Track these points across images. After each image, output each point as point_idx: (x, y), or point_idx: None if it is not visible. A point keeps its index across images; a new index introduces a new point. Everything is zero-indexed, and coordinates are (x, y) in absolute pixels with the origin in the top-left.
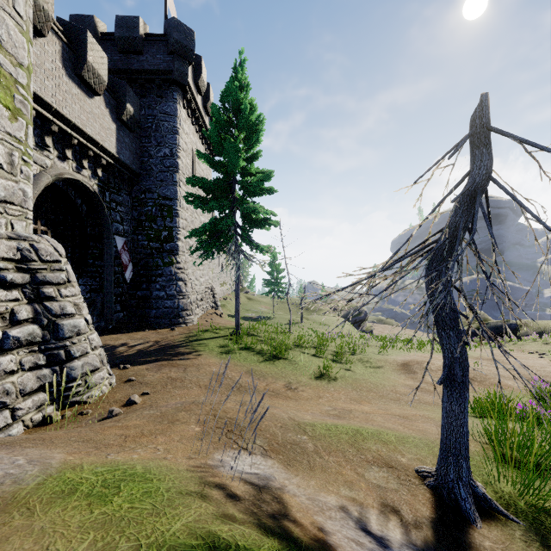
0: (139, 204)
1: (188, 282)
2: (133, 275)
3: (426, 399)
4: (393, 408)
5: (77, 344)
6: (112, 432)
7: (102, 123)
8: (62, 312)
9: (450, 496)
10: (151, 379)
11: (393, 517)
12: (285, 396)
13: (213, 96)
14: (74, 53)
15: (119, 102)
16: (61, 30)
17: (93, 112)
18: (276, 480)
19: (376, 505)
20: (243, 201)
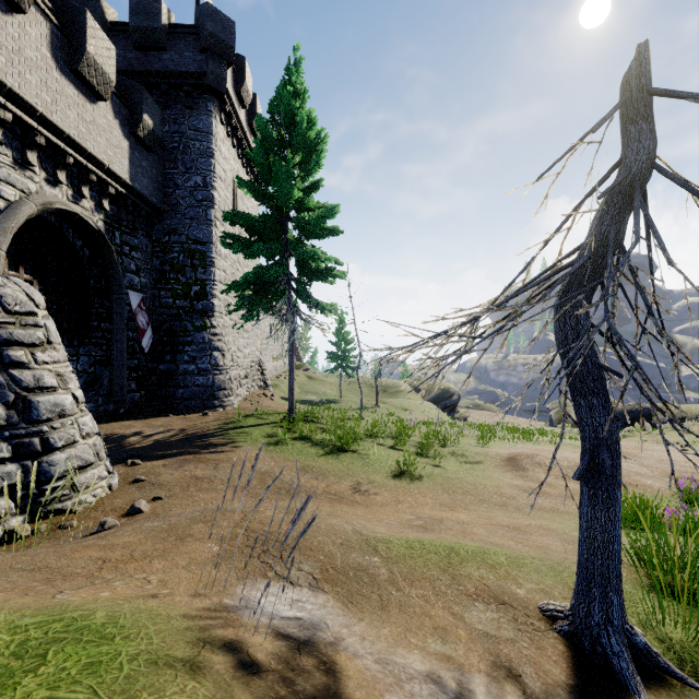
0: (161, 249)
1: (226, 353)
2: (154, 344)
3: (542, 504)
4: (498, 516)
5: (60, 430)
6: (85, 555)
7: (110, 138)
8: (37, 384)
9: (595, 649)
10: (167, 478)
11: (511, 688)
12: (351, 501)
13: (260, 112)
14: (69, 41)
15: (133, 112)
16: (50, 8)
17: (96, 122)
18: (329, 629)
19: (484, 667)
20: (298, 244)
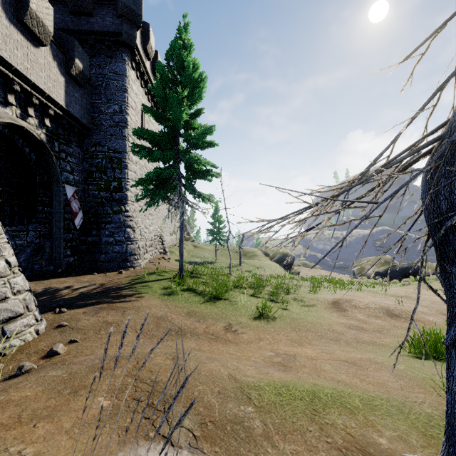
0: (89, 156)
1: (136, 229)
2: (84, 223)
3: (363, 338)
4: (335, 350)
5: None
6: None
7: (49, 74)
8: None
9: None
10: (84, 323)
11: None
12: (225, 339)
13: None
14: None
15: (67, 57)
16: None
17: (38, 61)
18: None
19: None
20: (186, 152)
